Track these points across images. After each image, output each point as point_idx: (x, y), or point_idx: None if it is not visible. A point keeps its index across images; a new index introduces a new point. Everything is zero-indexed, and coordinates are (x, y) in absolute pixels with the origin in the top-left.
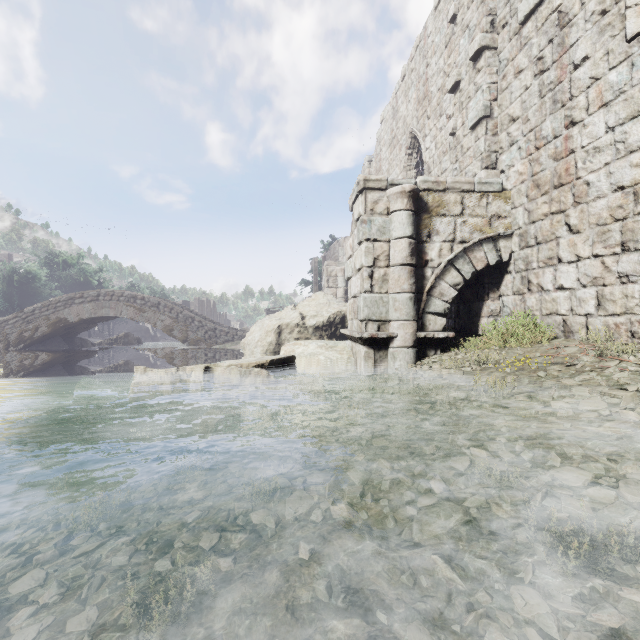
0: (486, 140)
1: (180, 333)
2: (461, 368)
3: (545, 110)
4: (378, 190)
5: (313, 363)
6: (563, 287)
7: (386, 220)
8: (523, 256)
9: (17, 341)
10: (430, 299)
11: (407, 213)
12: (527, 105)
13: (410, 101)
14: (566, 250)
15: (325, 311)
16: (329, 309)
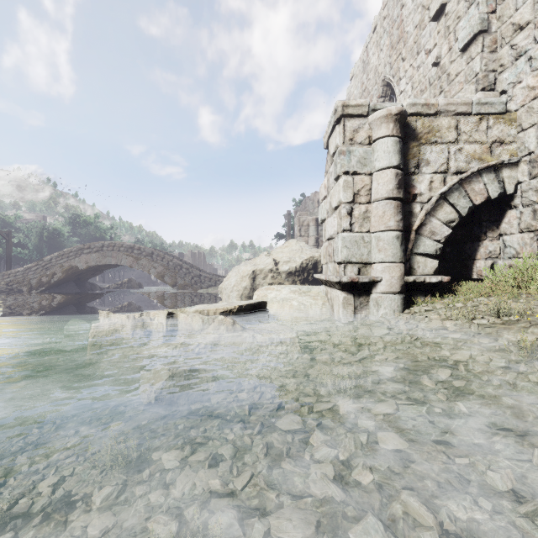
0: (482, 58)
1: (170, 279)
2: (472, 320)
3: None
4: (358, 117)
5: (286, 309)
6: None
7: (367, 150)
8: (536, 185)
9: (38, 285)
10: (419, 238)
11: (393, 140)
12: None
13: (382, 49)
14: None
15: (298, 257)
16: (302, 255)
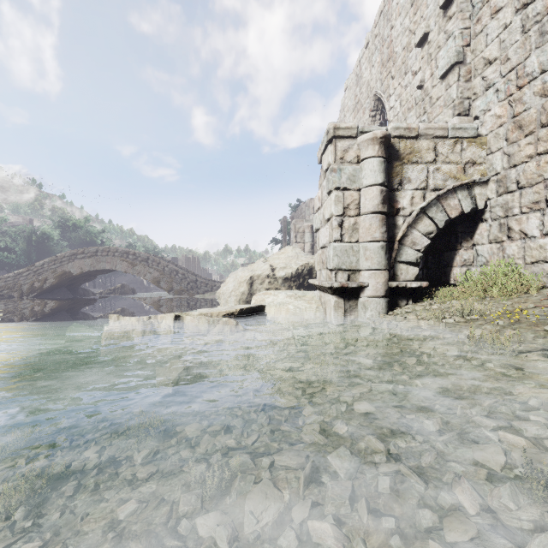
0: (458, 86)
1: (166, 284)
2: (442, 319)
3: (530, 45)
4: (348, 138)
5: (282, 312)
6: None
7: (356, 168)
8: (502, 202)
9: (29, 291)
10: (402, 248)
11: (378, 160)
12: (507, 44)
13: (374, 65)
14: None
15: (294, 263)
16: (297, 261)
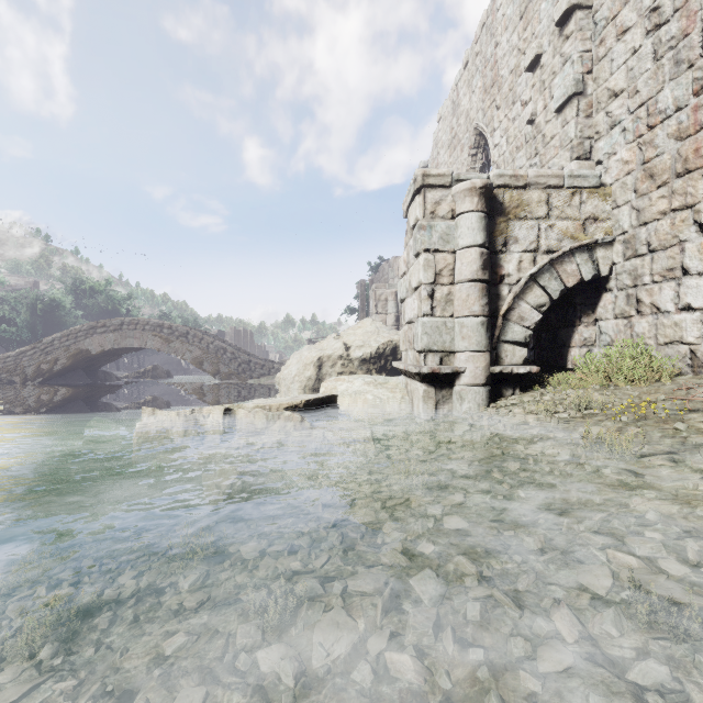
0: (577, 123)
1: (211, 366)
2: (554, 414)
3: (663, 75)
4: (440, 188)
5: (359, 403)
6: (691, 307)
7: (450, 225)
8: (629, 268)
9: (35, 374)
10: (507, 324)
11: (478, 215)
12: (635, 73)
13: (474, 91)
14: (695, 257)
15: (373, 341)
16: (378, 338)
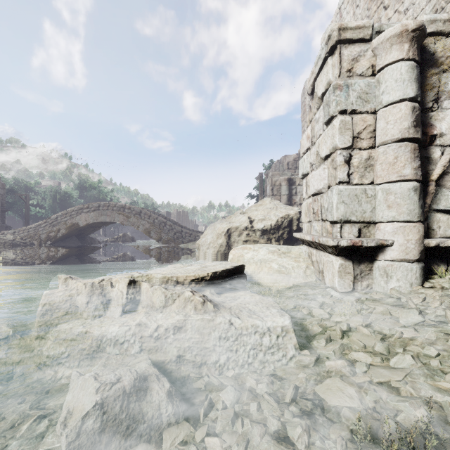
0: None
1: (156, 234)
2: None
3: None
4: (358, 42)
5: (264, 271)
6: None
7: (370, 83)
8: None
9: (46, 239)
10: (439, 191)
11: (409, 64)
12: None
13: (358, 5)
14: None
15: (273, 215)
16: (277, 213)
